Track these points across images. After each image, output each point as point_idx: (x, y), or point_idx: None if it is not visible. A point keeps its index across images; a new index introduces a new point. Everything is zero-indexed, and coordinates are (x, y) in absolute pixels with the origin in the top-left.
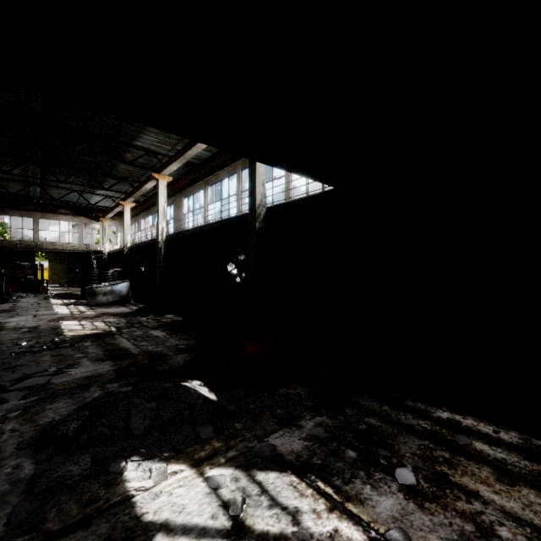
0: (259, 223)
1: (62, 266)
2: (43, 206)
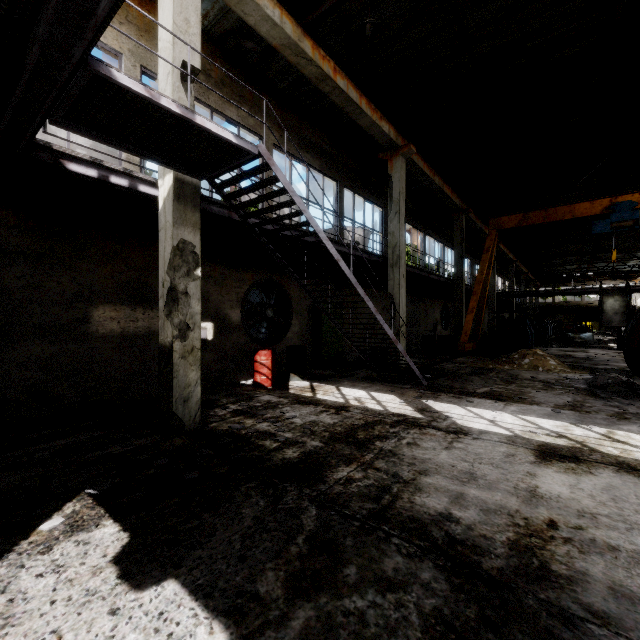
0: None
1: None
2: (587, 277)
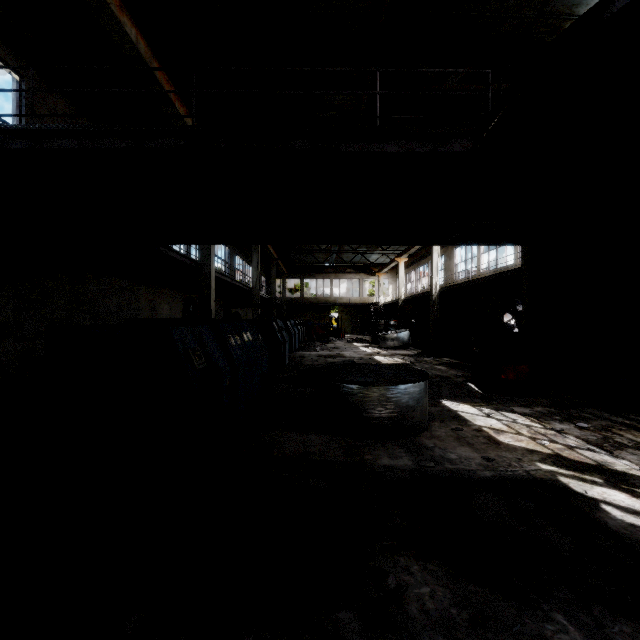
0: None
1: (347, 317)
2: (336, 268)
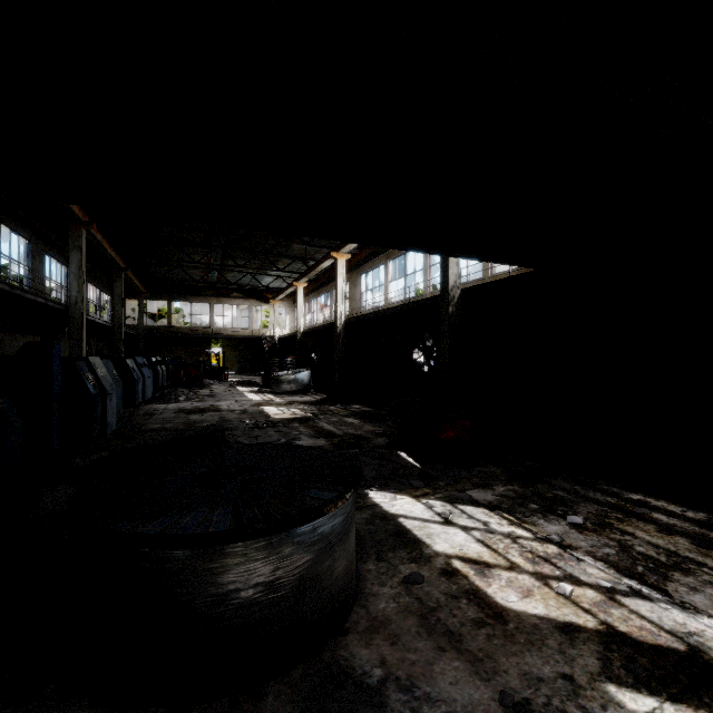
0: (452, 307)
1: (234, 353)
2: (218, 291)
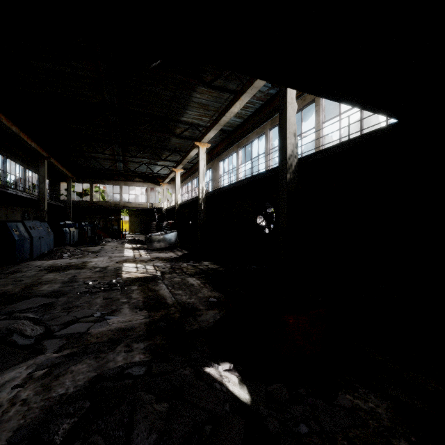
0: (290, 174)
1: (136, 219)
2: (125, 177)
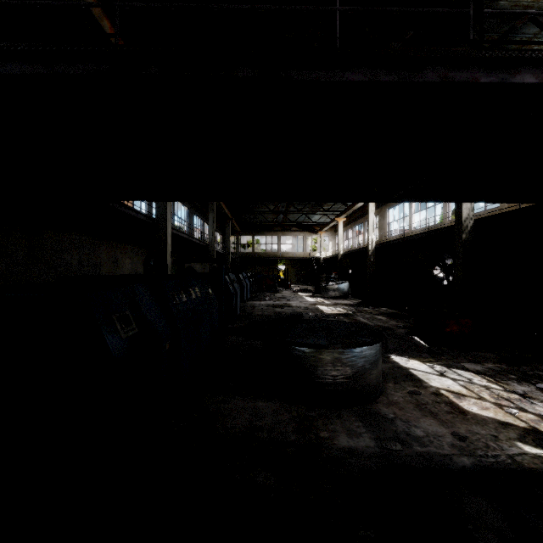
0: (465, 234)
1: (293, 269)
2: (283, 227)
